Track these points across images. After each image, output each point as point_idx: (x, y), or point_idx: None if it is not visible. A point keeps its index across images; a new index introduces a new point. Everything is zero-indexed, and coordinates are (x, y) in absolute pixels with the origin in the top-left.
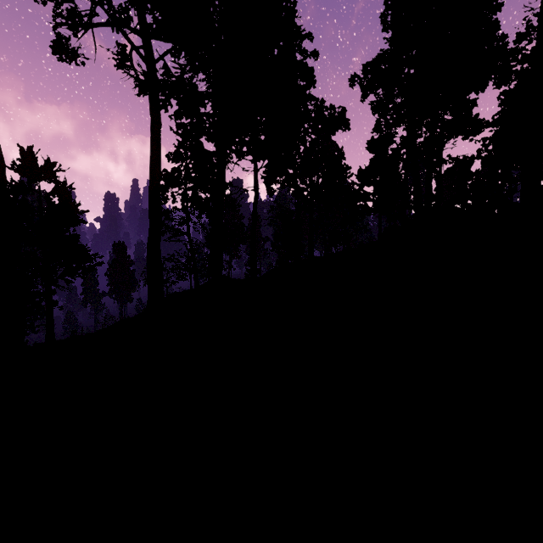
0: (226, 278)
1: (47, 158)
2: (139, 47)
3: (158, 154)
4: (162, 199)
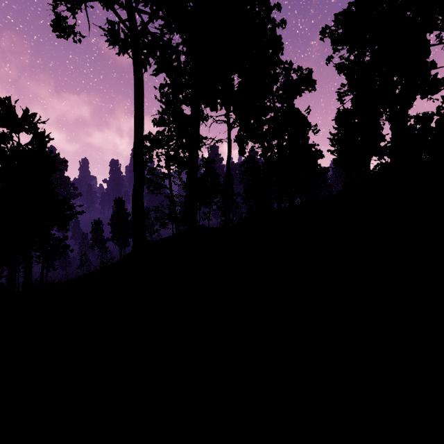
0: (200, 226)
1: (26, 108)
2: (125, 20)
3: (141, 115)
4: (148, 159)
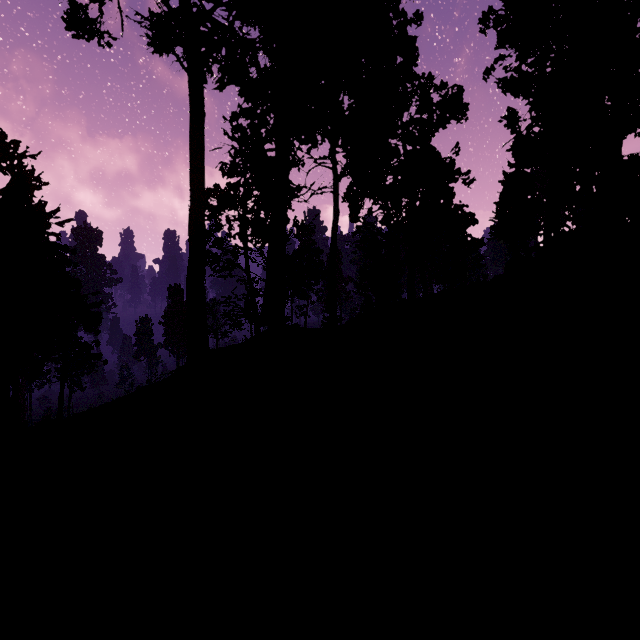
0: (289, 327)
1: (1, 132)
2: (175, 9)
3: (200, 156)
4: (215, 226)
